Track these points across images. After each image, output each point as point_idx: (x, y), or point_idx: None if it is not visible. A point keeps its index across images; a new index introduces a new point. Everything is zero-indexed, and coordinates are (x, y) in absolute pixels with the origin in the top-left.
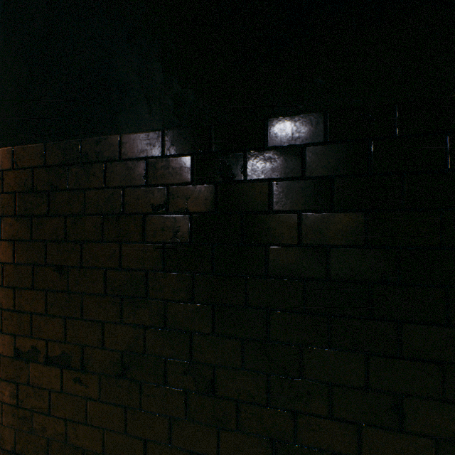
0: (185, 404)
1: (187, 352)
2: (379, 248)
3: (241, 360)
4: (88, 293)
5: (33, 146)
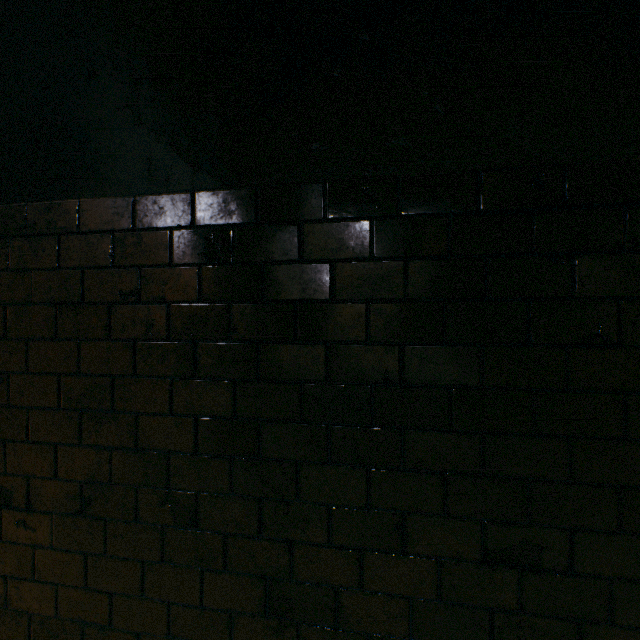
0: (162, 544)
1: (164, 478)
2: (382, 344)
3: (229, 484)
4: (36, 407)
5: None
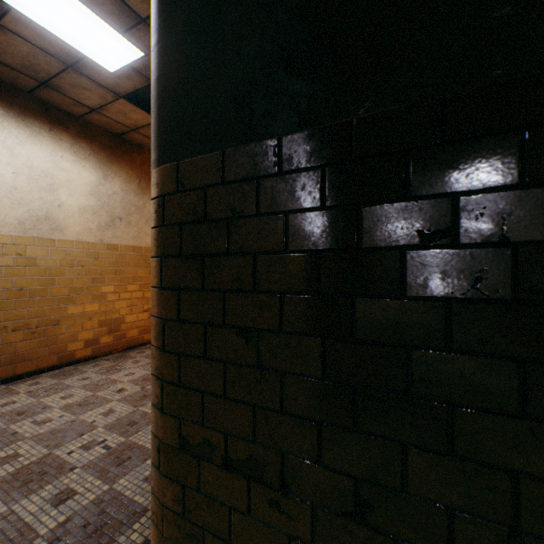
0: None
1: (503, 510)
2: None
3: None
4: (292, 373)
5: (204, 158)
